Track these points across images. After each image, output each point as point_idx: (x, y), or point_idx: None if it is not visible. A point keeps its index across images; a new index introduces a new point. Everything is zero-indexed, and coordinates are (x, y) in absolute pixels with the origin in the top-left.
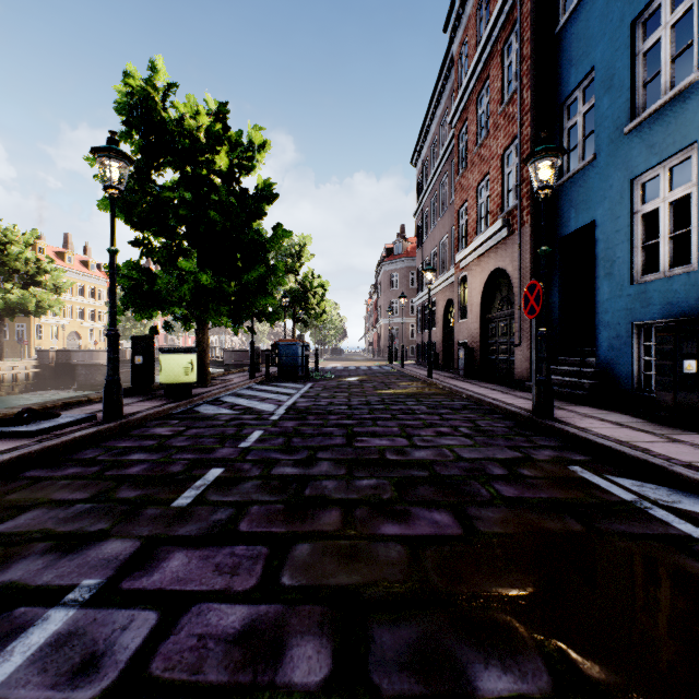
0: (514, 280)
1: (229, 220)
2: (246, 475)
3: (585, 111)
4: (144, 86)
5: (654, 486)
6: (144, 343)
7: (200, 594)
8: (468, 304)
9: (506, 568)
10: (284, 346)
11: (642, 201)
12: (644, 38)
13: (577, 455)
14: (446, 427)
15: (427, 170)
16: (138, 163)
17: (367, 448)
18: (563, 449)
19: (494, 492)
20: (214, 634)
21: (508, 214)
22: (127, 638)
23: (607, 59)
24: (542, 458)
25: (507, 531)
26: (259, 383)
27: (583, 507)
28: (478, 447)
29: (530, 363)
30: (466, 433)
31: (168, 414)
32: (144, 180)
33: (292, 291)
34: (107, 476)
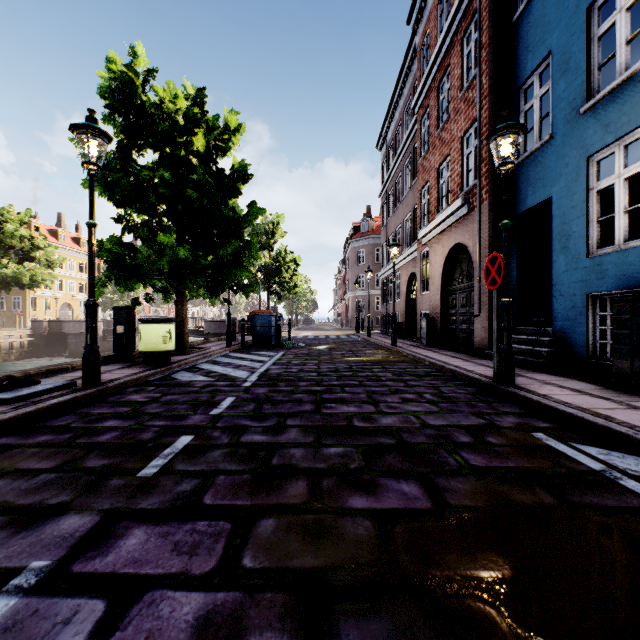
0: (474, 254)
1: (206, 197)
2: (215, 443)
3: (542, 94)
4: (125, 71)
5: (621, 454)
6: (125, 313)
7: (154, 579)
8: (429, 277)
9: (479, 547)
10: (258, 317)
11: (597, 178)
12: (599, 23)
13: (540, 422)
14: (411, 394)
15: (391, 154)
16: (119, 143)
17: (335, 414)
18: (525, 416)
19: (461, 460)
20: (164, 629)
21: (468, 193)
22: (67, 635)
23: (563, 44)
24: (506, 425)
25: (477, 504)
26: (235, 351)
27: (553, 477)
28: (443, 413)
29: (489, 332)
30: (431, 399)
31: (146, 381)
32: (125, 160)
33: (266, 265)
34: (77, 444)
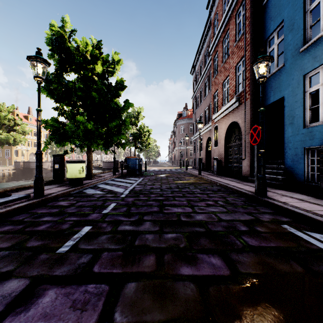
0: (242, 127)
1: (102, 97)
2: (103, 231)
3: (278, 43)
4: (60, 31)
5: None
6: (59, 158)
7: None
8: (218, 139)
9: (263, 304)
10: (130, 160)
11: (309, 86)
12: (311, 3)
13: (284, 218)
14: (211, 201)
15: (198, 76)
16: (56, 68)
17: (170, 213)
18: (275, 214)
19: (243, 242)
20: None
21: (239, 95)
22: None
23: (291, 15)
24: (265, 219)
25: (257, 272)
26: (117, 178)
27: (298, 253)
28: (230, 213)
29: (250, 168)
30: (222, 204)
31: (69, 194)
32: (59, 77)
33: (134, 133)
34: (25, 231)
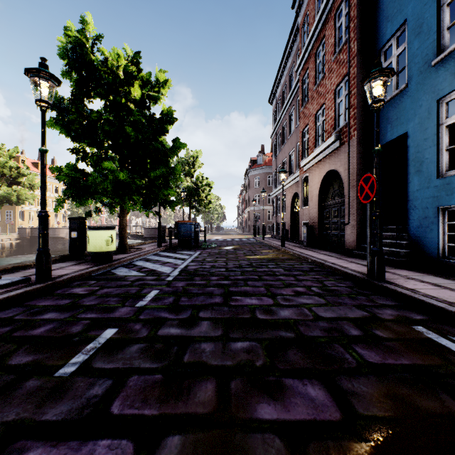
0: (344, 177)
1: (140, 134)
2: (134, 337)
3: (399, 53)
4: (78, 37)
5: None
6: (78, 222)
7: None
8: (309, 195)
9: None
10: (182, 225)
11: (446, 115)
12: None
13: (415, 315)
14: (301, 287)
15: (280, 106)
16: (73, 91)
17: (240, 307)
18: (400, 308)
19: (358, 357)
20: None
21: (339, 131)
22: None
23: (417, 12)
24: (387, 317)
25: (387, 414)
26: (163, 251)
27: (450, 377)
28: (331, 306)
29: (356, 236)
30: (318, 292)
31: (90, 275)
32: (78, 105)
33: (188, 188)
34: (12, 338)
